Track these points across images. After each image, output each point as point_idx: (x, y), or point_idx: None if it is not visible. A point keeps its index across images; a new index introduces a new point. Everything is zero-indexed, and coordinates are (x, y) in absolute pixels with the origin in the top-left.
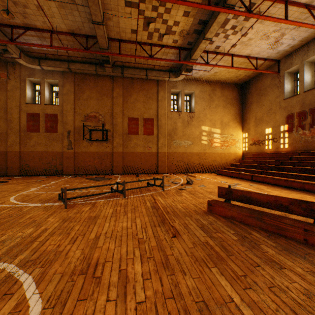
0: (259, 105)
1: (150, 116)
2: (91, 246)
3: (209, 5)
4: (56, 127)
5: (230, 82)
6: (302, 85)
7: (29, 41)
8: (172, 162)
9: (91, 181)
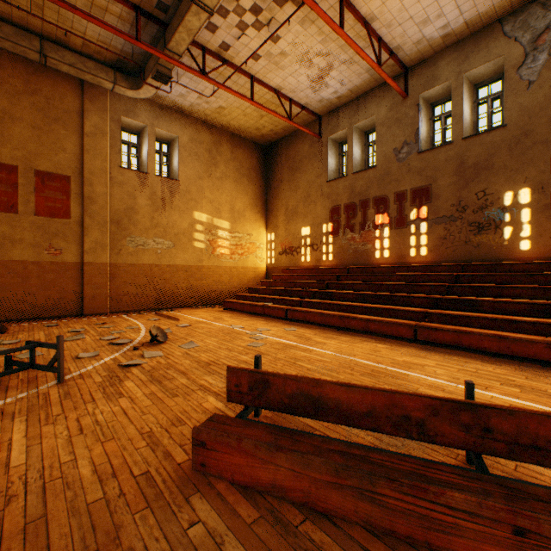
0: (292, 187)
1: (59, 168)
2: None
3: None
4: None
5: (247, 137)
6: (352, 162)
7: None
8: (123, 286)
9: None
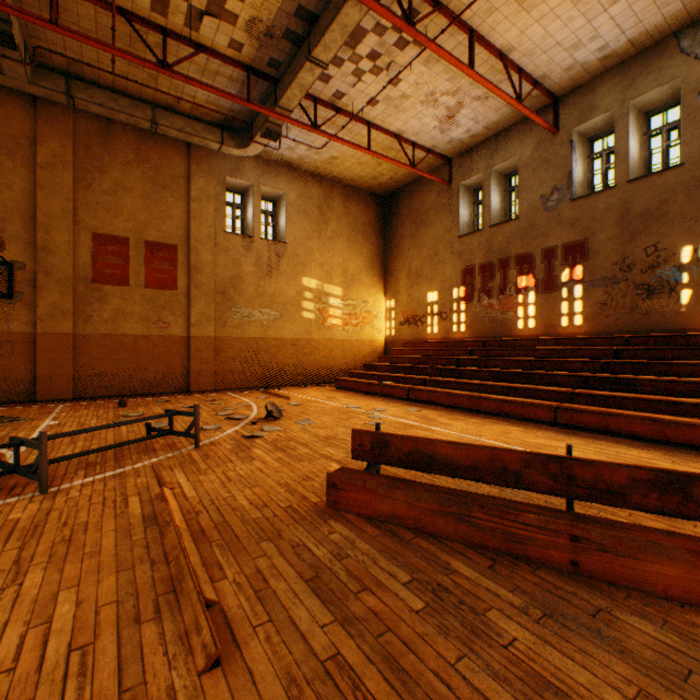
0: (416, 244)
1: (166, 237)
2: None
3: None
4: None
5: (363, 187)
6: (489, 213)
7: None
8: (229, 361)
9: None
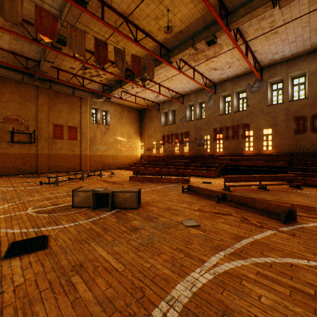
0: (150, 126)
1: (74, 124)
2: None
3: (126, 79)
4: None
5: (134, 107)
6: (169, 121)
7: None
8: (92, 162)
9: (33, 178)
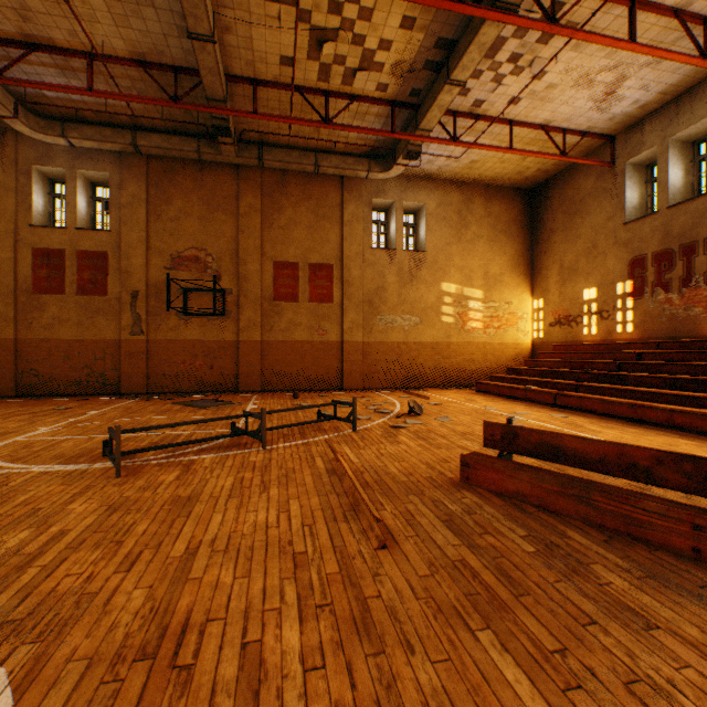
0: (568, 237)
1: (325, 259)
2: (173, 577)
3: (462, 1)
4: (104, 283)
5: (505, 184)
6: (665, 192)
7: (37, 77)
8: (374, 364)
9: (187, 410)
